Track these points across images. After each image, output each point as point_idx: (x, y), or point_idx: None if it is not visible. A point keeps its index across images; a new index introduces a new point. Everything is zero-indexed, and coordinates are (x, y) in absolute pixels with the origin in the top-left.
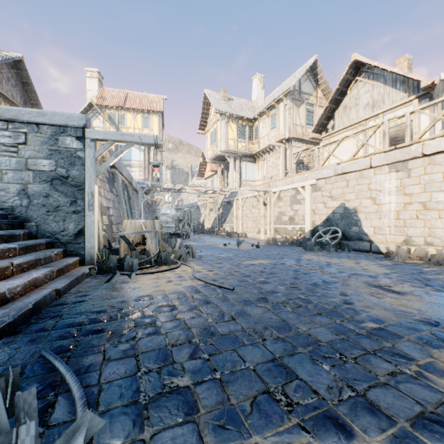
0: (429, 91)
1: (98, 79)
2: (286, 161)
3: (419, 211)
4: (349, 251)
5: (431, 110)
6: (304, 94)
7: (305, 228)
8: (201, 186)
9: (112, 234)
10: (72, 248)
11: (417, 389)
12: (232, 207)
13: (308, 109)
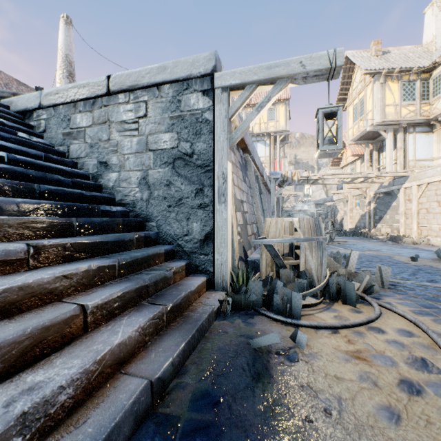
0: None
1: None
2: None
3: None
4: None
5: None
6: None
7: None
8: (347, 173)
9: (246, 238)
10: (197, 260)
11: None
12: (394, 200)
13: None
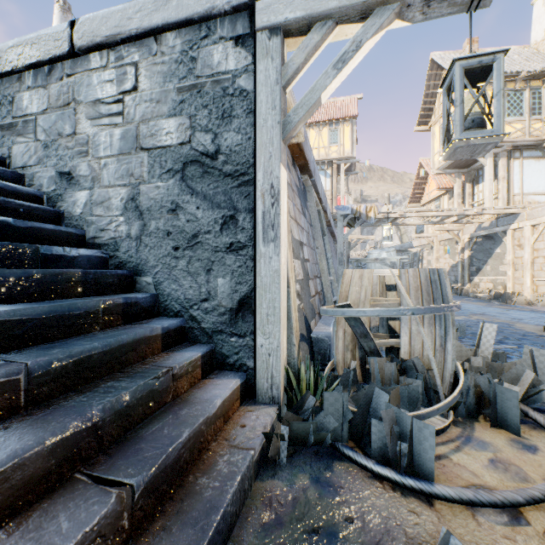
0: None
1: None
2: None
3: None
4: None
5: None
6: None
7: None
8: (437, 210)
9: (308, 302)
10: (225, 345)
11: None
12: (498, 245)
13: None
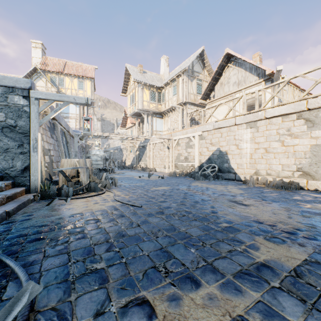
0: (270, 77)
1: (41, 49)
2: (183, 118)
3: (263, 153)
4: (222, 180)
5: (272, 89)
6: (196, 72)
7: (195, 165)
8: (123, 135)
9: (52, 170)
10: (19, 180)
11: (241, 258)
12: (145, 150)
13: (198, 83)
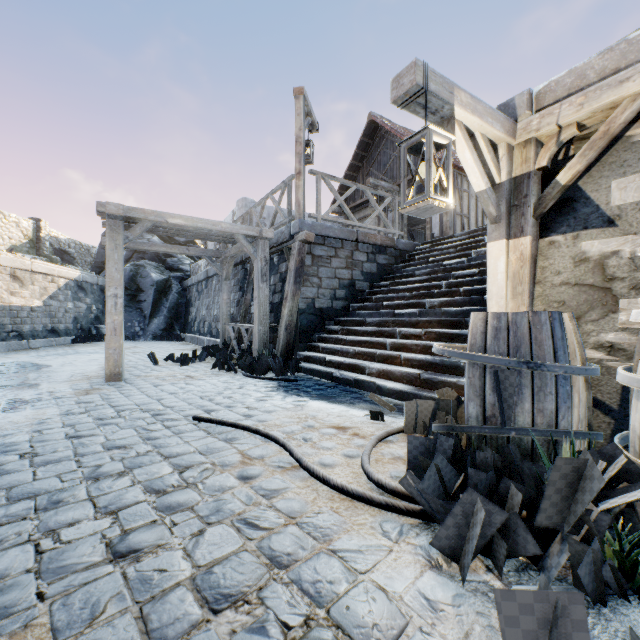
0: None
1: None
2: None
3: None
4: None
5: None
6: None
7: None
8: None
9: None
10: None
11: (128, 388)
12: None
13: None
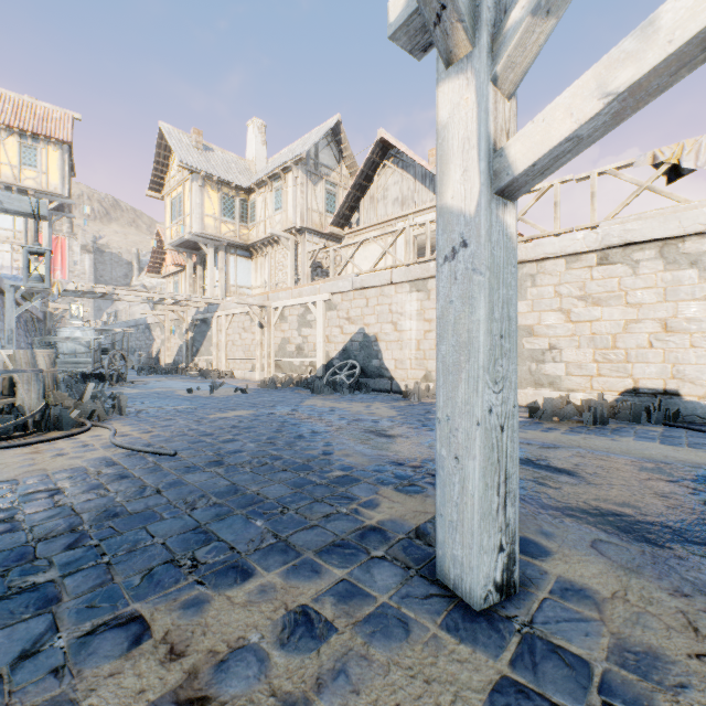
0: None
1: None
2: (297, 262)
3: None
4: (368, 392)
5: None
6: (324, 166)
7: (317, 362)
8: (151, 291)
9: None
10: None
11: (342, 524)
12: (210, 329)
13: (329, 190)
